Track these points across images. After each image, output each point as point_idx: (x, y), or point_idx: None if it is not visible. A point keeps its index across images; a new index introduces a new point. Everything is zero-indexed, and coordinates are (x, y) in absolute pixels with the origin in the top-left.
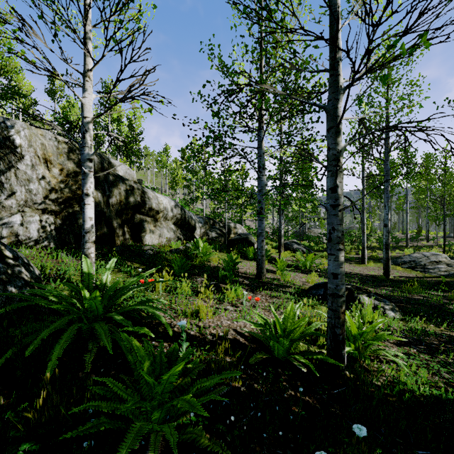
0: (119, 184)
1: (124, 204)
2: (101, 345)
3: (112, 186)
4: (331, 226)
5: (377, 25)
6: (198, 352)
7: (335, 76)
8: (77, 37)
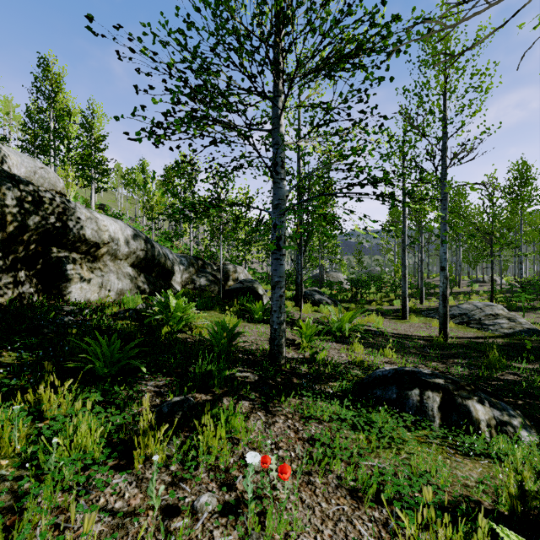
0: (3, 188)
1: (15, 227)
2: None
3: None
4: None
5: None
6: None
7: None
8: None
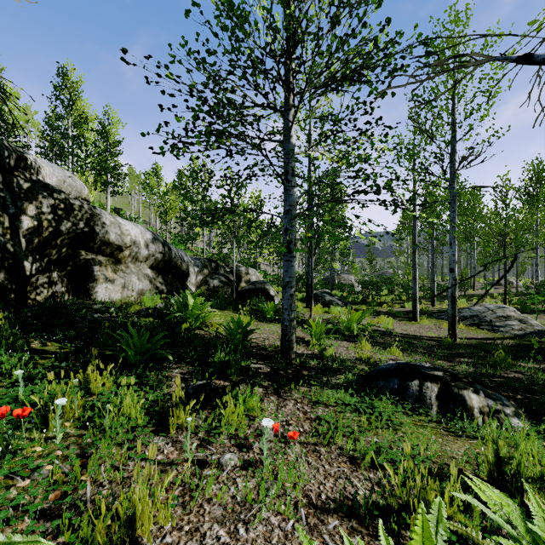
0: (39, 197)
1: (50, 232)
2: None
3: (22, 199)
4: None
5: None
6: None
7: None
8: None
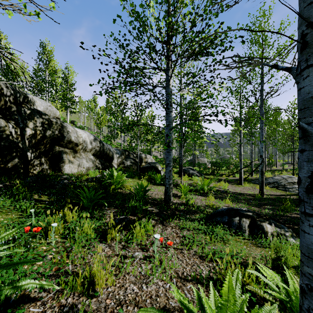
0: (35, 118)
1: (40, 137)
2: None
3: (26, 119)
4: None
5: None
6: None
7: None
8: None
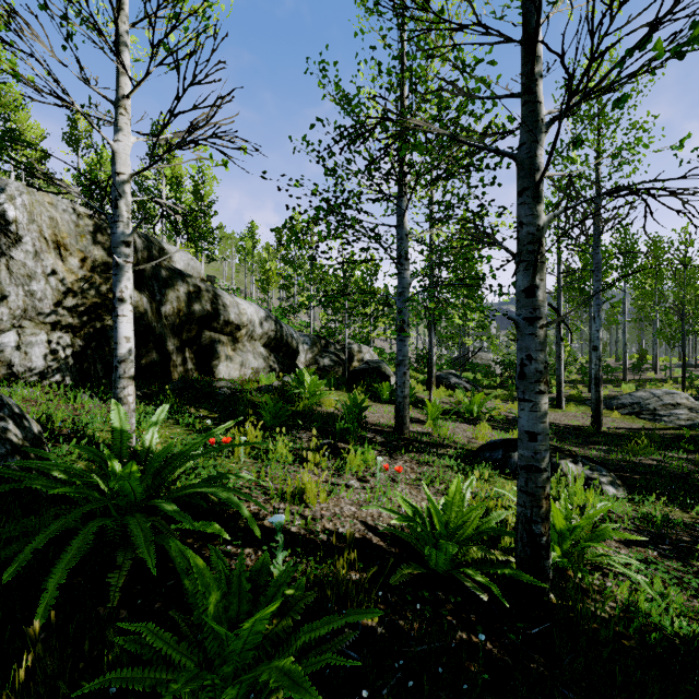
0: (177, 284)
1: (185, 315)
2: (138, 555)
3: (165, 287)
4: (526, 353)
5: (620, 4)
6: (303, 564)
7: (533, 104)
8: (105, 41)
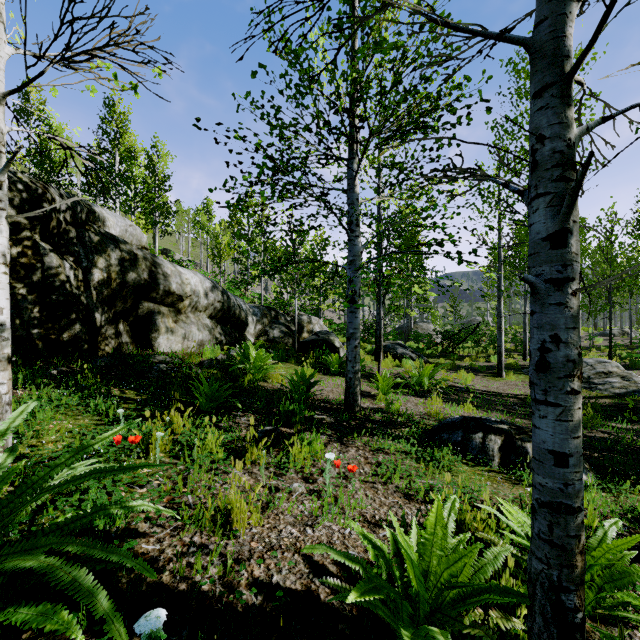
0: (108, 249)
1: (117, 284)
2: None
3: (94, 253)
4: (549, 333)
5: None
6: None
7: None
8: None
